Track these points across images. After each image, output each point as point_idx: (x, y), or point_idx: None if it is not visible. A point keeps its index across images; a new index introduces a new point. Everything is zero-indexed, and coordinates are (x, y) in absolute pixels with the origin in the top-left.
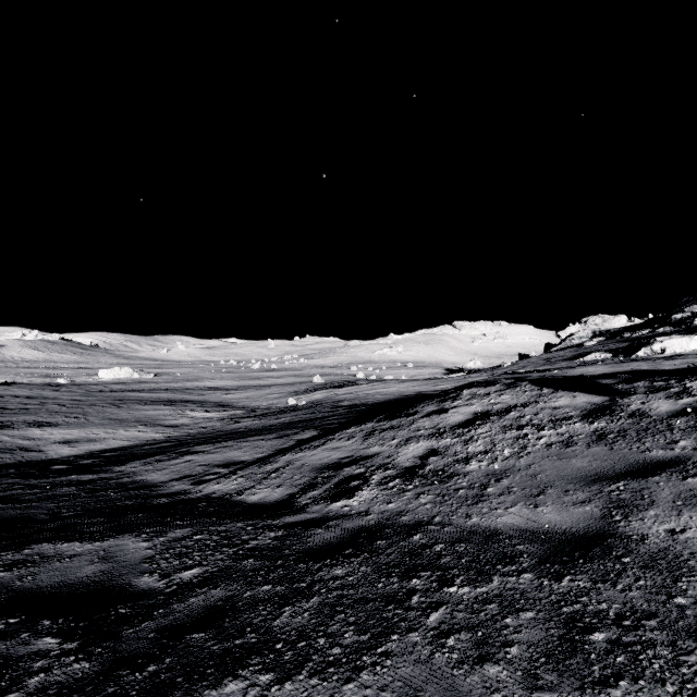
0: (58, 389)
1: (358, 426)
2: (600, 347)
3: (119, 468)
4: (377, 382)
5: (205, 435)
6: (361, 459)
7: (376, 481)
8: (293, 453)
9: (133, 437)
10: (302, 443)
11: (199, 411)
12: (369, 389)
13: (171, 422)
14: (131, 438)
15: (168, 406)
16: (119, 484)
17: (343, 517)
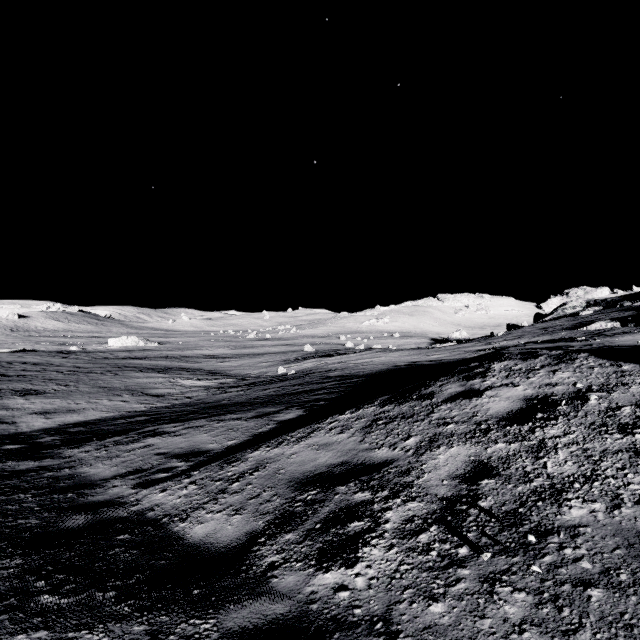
0: (67, 356)
1: (354, 410)
2: (601, 316)
3: (69, 452)
4: (366, 351)
5: (185, 407)
6: (362, 470)
7: (393, 527)
8: (267, 448)
9: (114, 407)
10: (282, 428)
11: (191, 379)
12: (359, 358)
13: (158, 390)
14: (111, 409)
15: (161, 374)
16: (52, 479)
17: (338, 632)
